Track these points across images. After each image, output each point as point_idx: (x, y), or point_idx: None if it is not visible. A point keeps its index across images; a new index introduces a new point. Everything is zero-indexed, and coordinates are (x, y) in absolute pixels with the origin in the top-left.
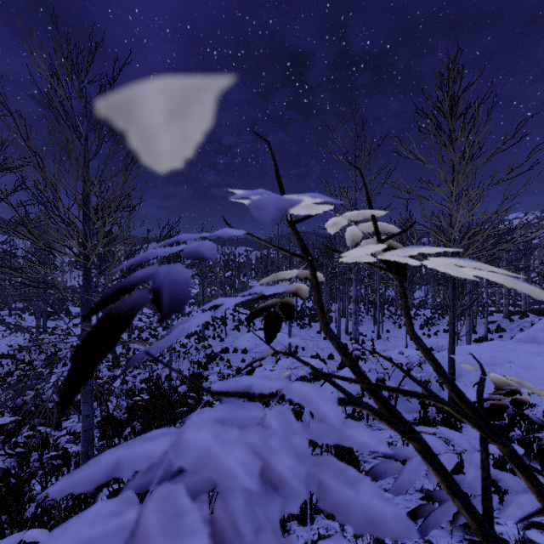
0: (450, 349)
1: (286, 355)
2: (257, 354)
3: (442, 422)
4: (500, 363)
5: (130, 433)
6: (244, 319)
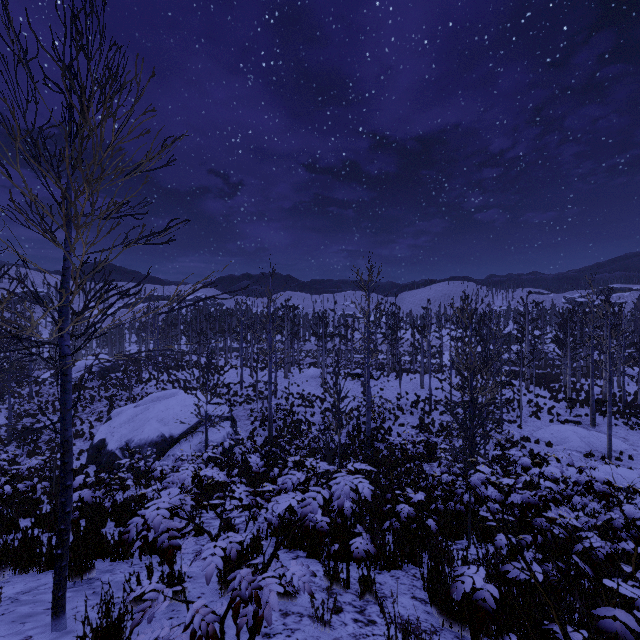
0: None
1: (603, 460)
2: (565, 451)
3: None
4: None
5: None
6: (542, 403)
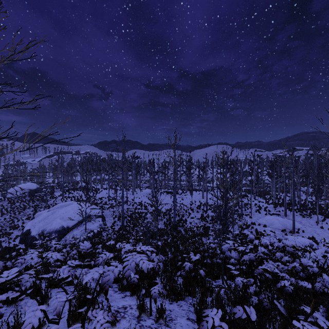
0: None
1: (290, 233)
2: (272, 229)
3: None
4: None
5: None
6: (261, 205)
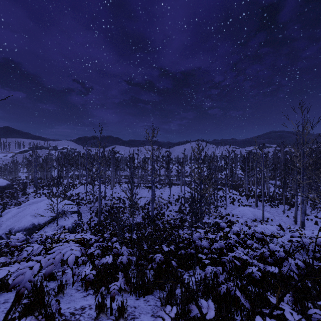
0: None
1: (260, 222)
2: (245, 219)
3: None
4: None
5: None
6: (235, 197)
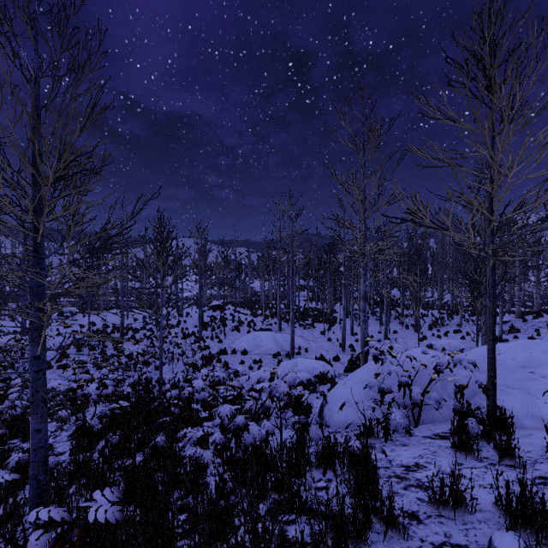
0: (490, 347)
1: (288, 357)
2: (258, 356)
3: (483, 437)
4: (539, 364)
5: (104, 447)
6: (244, 319)
